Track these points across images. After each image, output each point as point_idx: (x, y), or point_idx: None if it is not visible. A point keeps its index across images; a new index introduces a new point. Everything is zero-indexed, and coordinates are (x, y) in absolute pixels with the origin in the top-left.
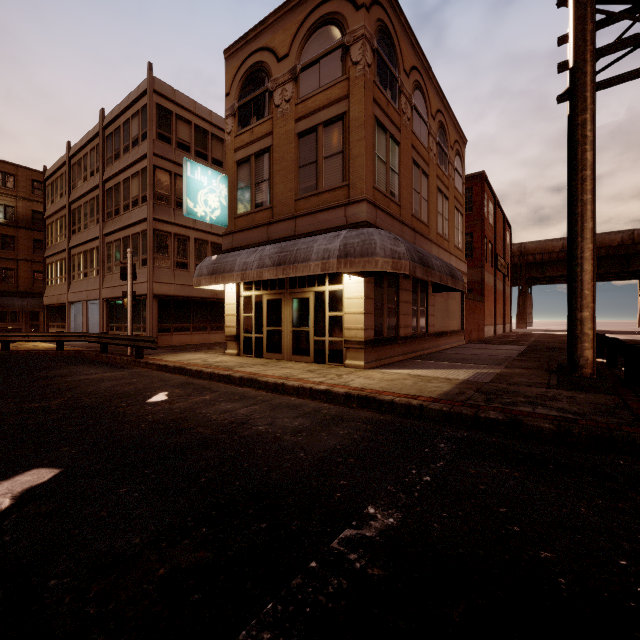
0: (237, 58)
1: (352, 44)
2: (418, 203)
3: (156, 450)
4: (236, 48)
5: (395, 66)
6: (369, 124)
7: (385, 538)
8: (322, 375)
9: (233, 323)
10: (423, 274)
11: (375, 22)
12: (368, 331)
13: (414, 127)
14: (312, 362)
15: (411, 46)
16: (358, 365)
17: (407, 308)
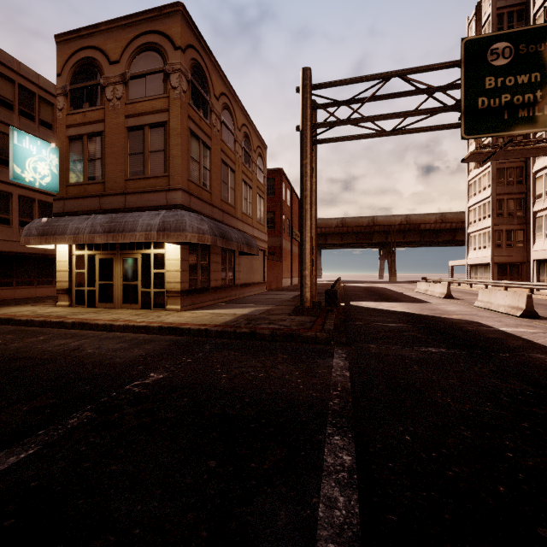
0: (69, 46)
1: (171, 73)
2: (226, 191)
3: (2, 370)
4: (68, 37)
5: (207, 92)
6: (185, 134)
7: (155, 381)
8: (145, 317)
9: (65, 278)
10: (223, 244)
11: (190, 60)
12: (184, 284)
13: (223, 136)
14: (140, 308)
15: (220, 78)
16: (176, 309)
17: (217, 267)
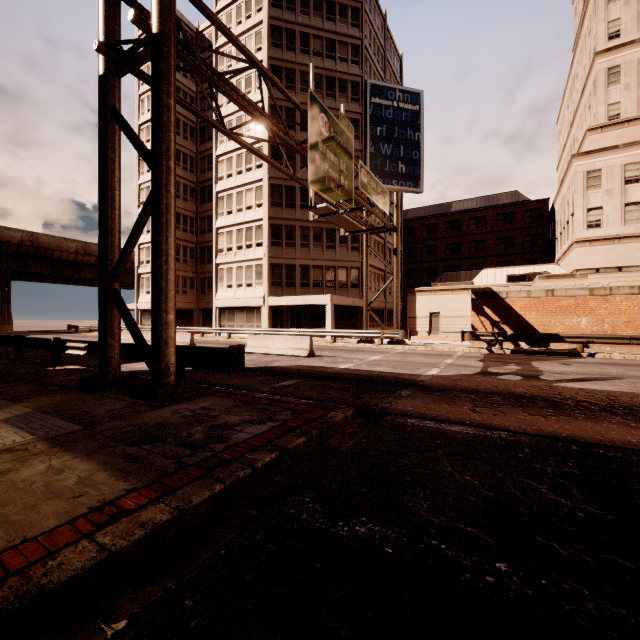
0: None
1: None
2: None
3: None
4: None
5: None
6: None
7: None
8: None
9: None
10: None
11: None
12: None
13: None
14: None
15: None
16: None
17: None
